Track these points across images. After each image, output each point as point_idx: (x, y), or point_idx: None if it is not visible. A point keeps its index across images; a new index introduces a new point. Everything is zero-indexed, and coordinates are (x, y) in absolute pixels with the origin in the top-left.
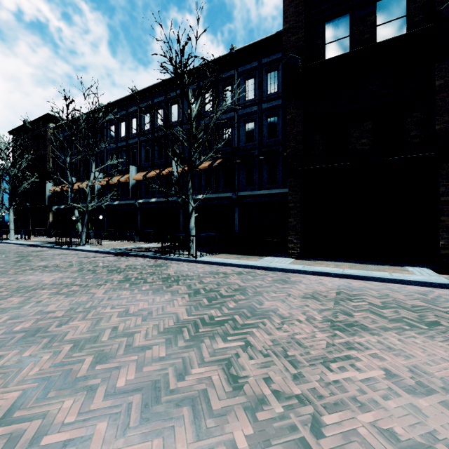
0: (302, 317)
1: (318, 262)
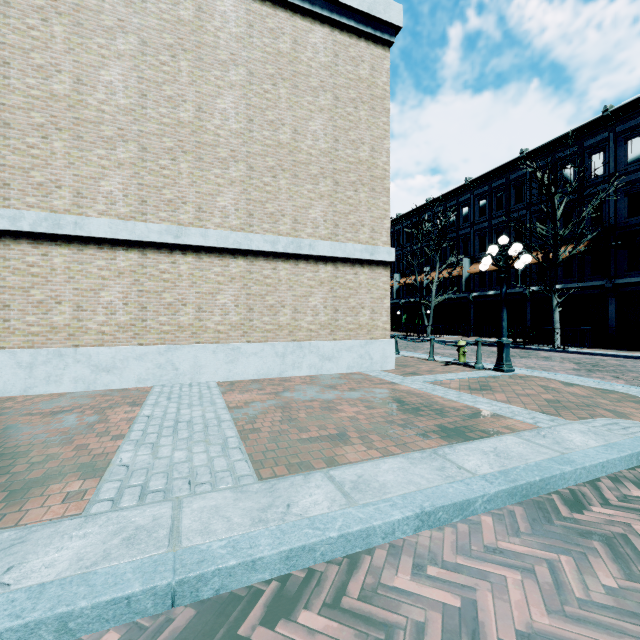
0: None
1: None
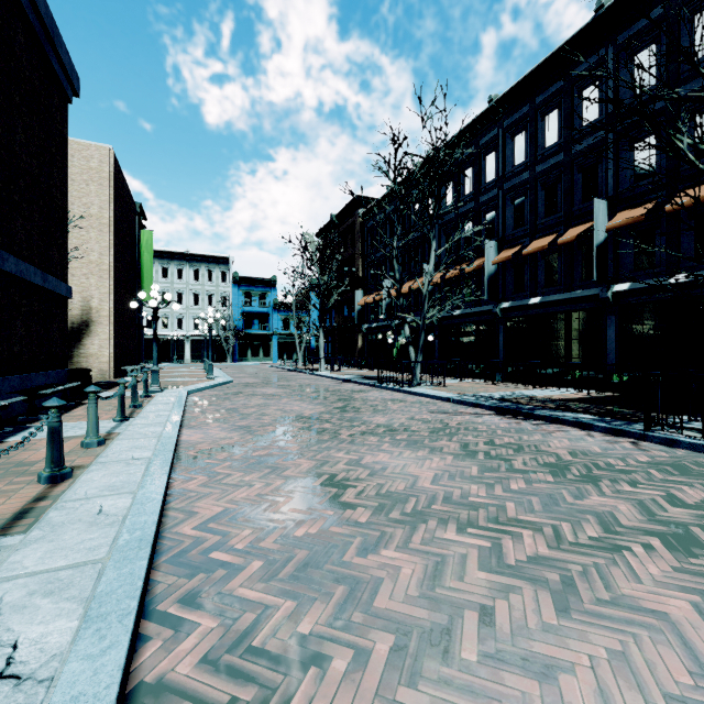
0: None
1: None
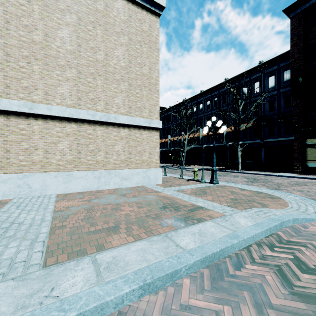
0: (286, 183)
1: (311, 175)
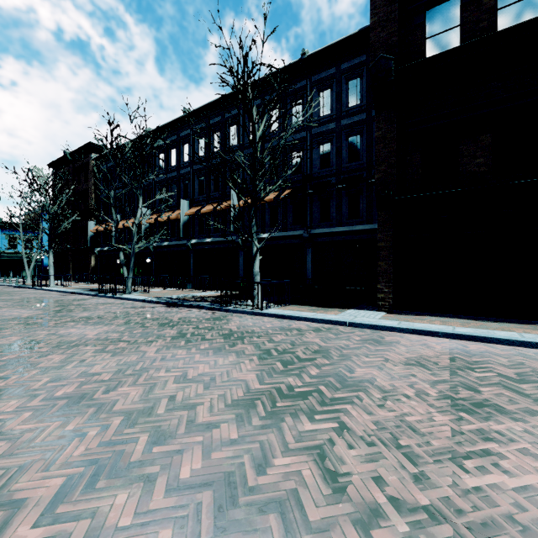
0: (409, 391)
1: (418, 317)
